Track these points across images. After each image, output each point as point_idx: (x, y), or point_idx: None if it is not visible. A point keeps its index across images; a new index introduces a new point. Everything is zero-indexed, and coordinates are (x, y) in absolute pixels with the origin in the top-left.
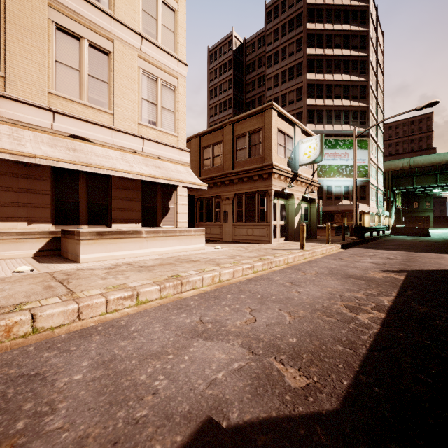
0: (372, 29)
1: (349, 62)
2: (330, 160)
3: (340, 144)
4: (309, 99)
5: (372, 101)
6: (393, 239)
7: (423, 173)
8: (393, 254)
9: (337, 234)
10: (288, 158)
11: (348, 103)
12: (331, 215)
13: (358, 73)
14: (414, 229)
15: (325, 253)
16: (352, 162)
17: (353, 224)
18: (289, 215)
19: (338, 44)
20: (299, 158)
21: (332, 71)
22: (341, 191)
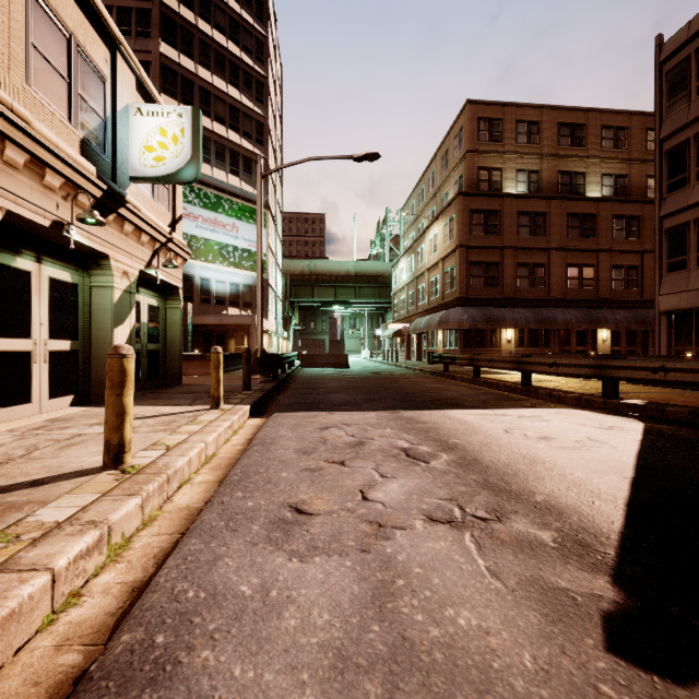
0: (271, 42)
1: (239, 70)
2: (207, 230)
3: (225, 206)
4: (165, 94)
5: (271, 156)
6: (315, 374)
7: (323, 284)
8: (384, 427)
9: (225, 371)
10: (84, 131)
11: (238, 139)
12: (208, 333)
13: (252, 96)
14: (332, 358)
15: (214, 455)
16: (244, 244)
17: (257, 350)
18: (94, 323)
19: (221, 25)
20: (129, 156)
21: (212, 68)
22: (226, 291)
